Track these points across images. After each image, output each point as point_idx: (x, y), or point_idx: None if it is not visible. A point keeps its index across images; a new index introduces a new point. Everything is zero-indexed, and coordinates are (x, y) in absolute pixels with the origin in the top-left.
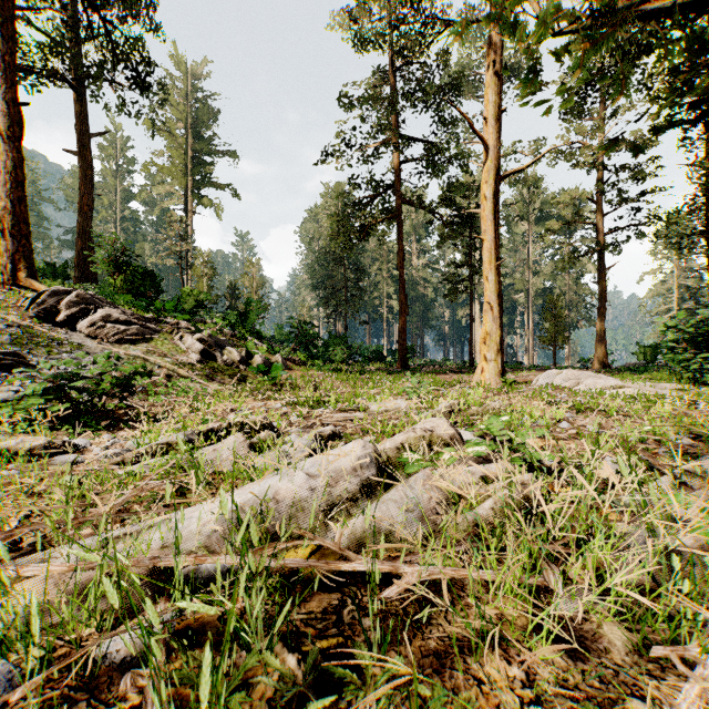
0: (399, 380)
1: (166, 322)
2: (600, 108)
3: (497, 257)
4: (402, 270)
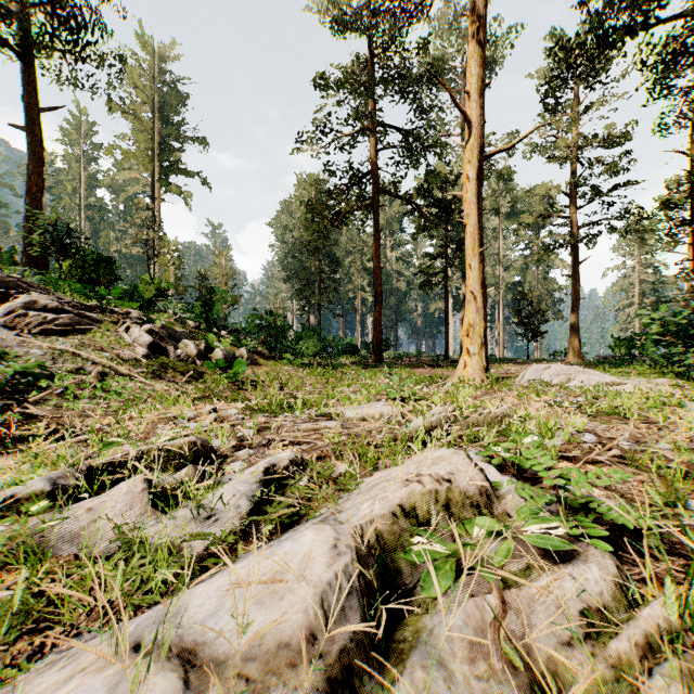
0: (376, 376)
1: (114, 312)
2: (575, 100)
3: (481, 243)
4: (377, 260)
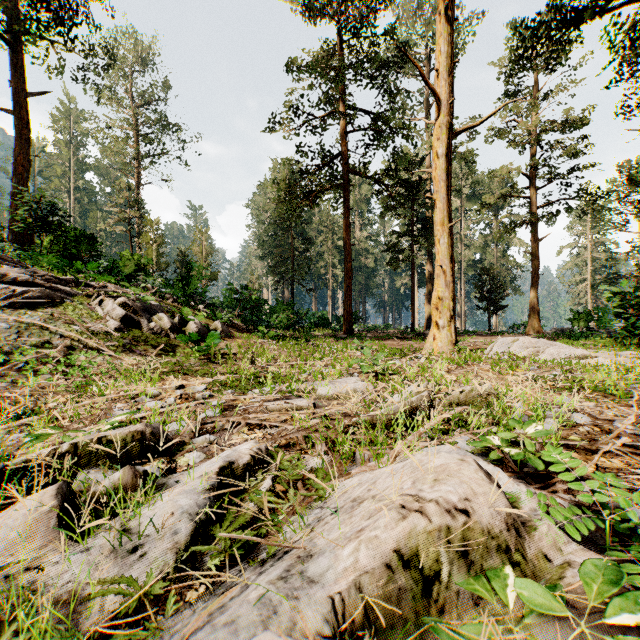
0: (347, 348)
1: (89, 285)
2: (534, 86)
3: (450, 219)
4: (348, 238)
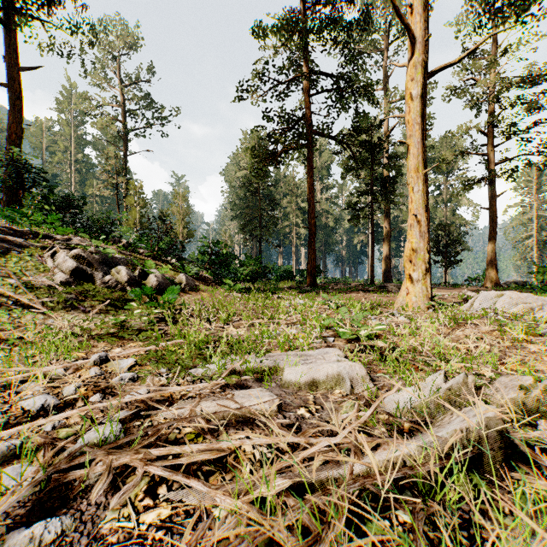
0: (313, 302)
1: (51, 238)
2: (493, 47)
3: (425, 164)
4: (311, 196)
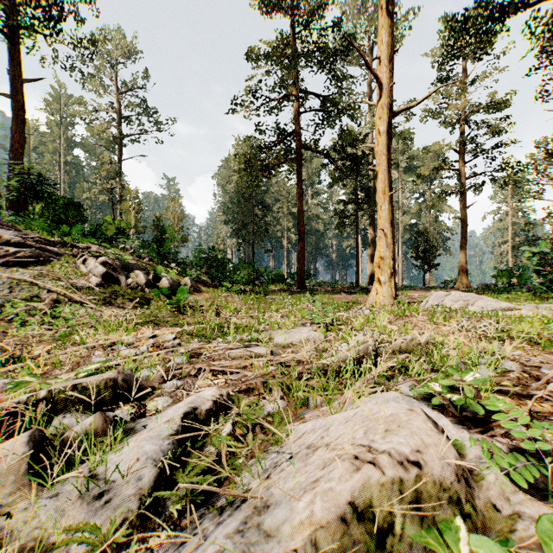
0: (300, 301)
1: (75, 246)
2: (463, 73)
3: (391, 188)
4: (301, 205)
